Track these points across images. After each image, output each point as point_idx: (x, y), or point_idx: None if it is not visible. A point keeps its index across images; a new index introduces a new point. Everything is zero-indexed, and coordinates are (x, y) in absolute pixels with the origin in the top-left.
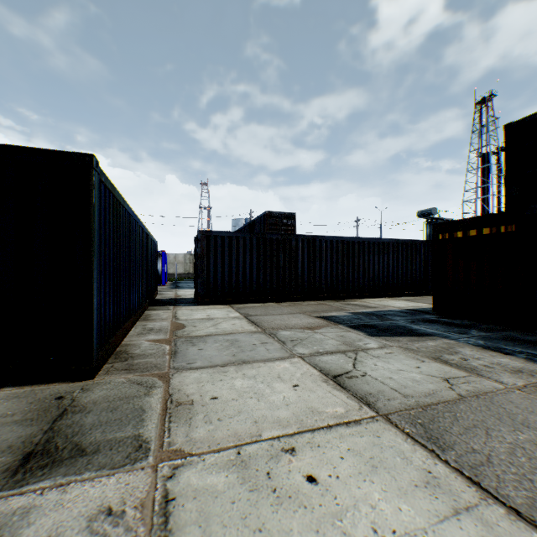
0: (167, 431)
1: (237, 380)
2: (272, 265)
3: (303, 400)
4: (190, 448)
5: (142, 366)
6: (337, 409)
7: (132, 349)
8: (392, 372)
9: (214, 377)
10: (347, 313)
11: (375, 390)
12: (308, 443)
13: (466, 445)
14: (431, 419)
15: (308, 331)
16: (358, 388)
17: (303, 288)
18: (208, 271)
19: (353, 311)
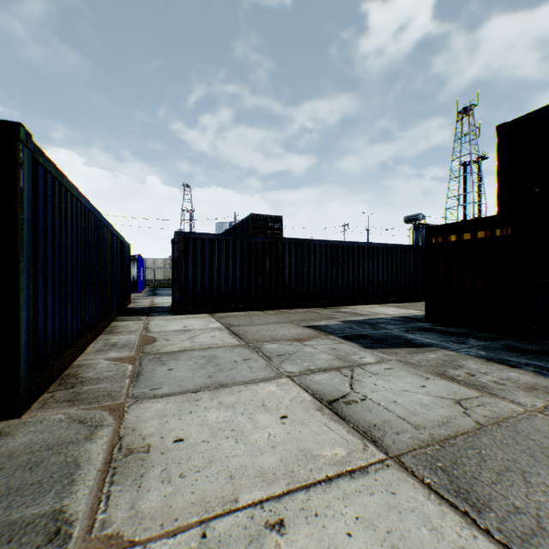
0: (104, 500)
1: (210, 411)
2: (257, 270)
3: (293, 438)
4: (132, 530)
5: (92, 394)
6: (337, 451)
7: (84, 371)
8: (395, 393)
9: (182, 409)
10: (338, 321)
11: (379, 420)
12: (301, 510)
13: (505, 501)
14: (454, 461)
15: (296, 343)
16: (359, 417)
17: (290, 295)
18: (186, 277)
19: (344, 320)
